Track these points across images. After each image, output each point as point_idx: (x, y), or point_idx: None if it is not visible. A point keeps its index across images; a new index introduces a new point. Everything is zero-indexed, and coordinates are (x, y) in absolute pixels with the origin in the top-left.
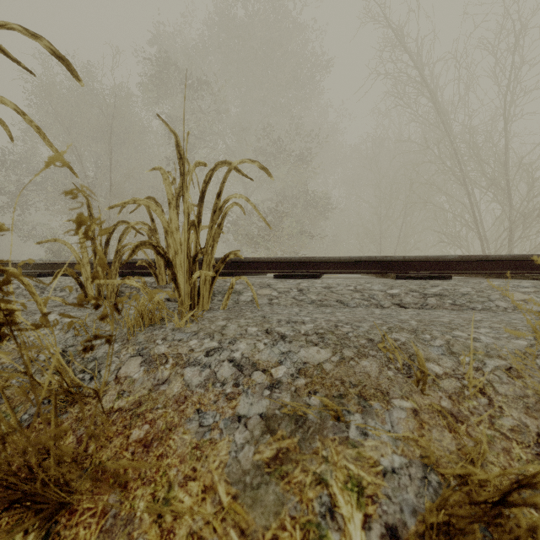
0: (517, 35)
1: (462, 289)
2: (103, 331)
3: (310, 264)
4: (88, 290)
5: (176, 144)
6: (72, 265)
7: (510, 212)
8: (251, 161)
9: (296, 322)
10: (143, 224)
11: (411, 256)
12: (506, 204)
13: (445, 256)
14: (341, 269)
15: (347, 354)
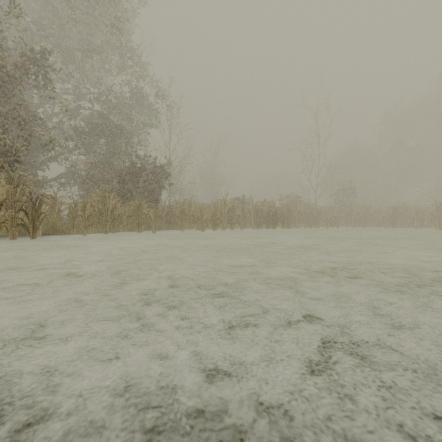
0: None
1: None
2: None
3: None
4: None
5: None
6: None
7: None
8: None
9: None
10: None
11: None
12: None
13: None
14: None
15: None
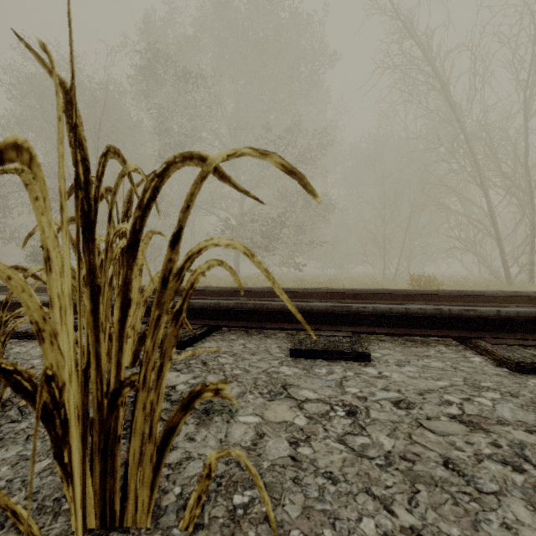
0: None
1: None
2: None
3: (341, 316)
4: None
5: (67, 108)
6: None
7: (533, 216)
8: (257, 151)
9: None
10: None
11: (510, 312)
12: (529, 207)
13: None
14: (391, 326)
15: None
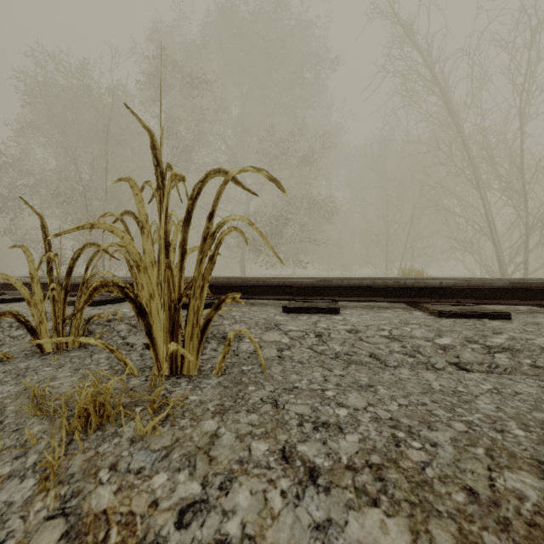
0: (534, 30)
1: (538, 340)
2: (23, 440)
3: (324, 289)
4: (41, 336)
5: (152, 145)
6: (46, 285)
7: (527, 217)
8: (255, 169)
9: (328, 427)
10: (119, 246)
11: (449, 282)
12: (522, 209)
13: (492, 283)
14: (362, 296)
15: (441, 543)
